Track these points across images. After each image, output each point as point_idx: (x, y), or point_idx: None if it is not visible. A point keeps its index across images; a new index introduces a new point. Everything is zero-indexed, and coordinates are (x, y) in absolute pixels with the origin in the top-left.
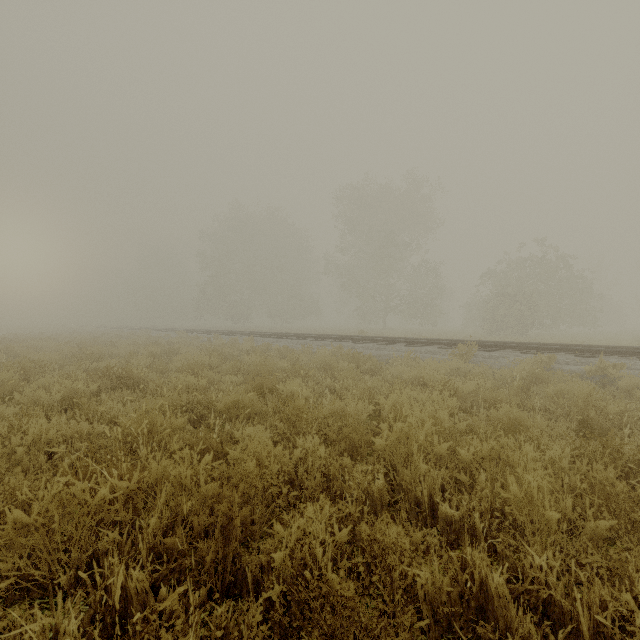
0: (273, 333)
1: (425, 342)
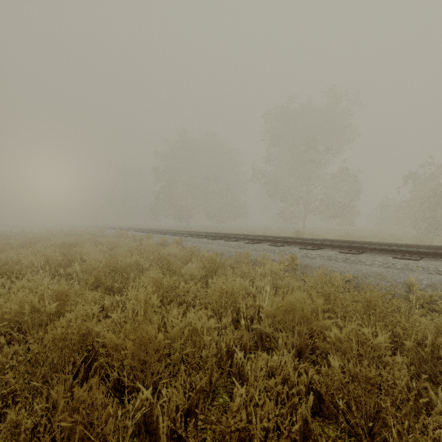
0: (206, 233)
1: (428, 252)
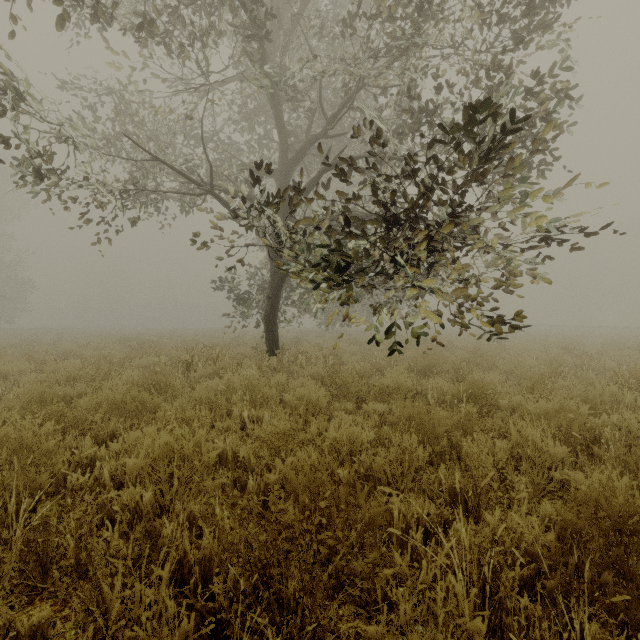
0: None
1: None
